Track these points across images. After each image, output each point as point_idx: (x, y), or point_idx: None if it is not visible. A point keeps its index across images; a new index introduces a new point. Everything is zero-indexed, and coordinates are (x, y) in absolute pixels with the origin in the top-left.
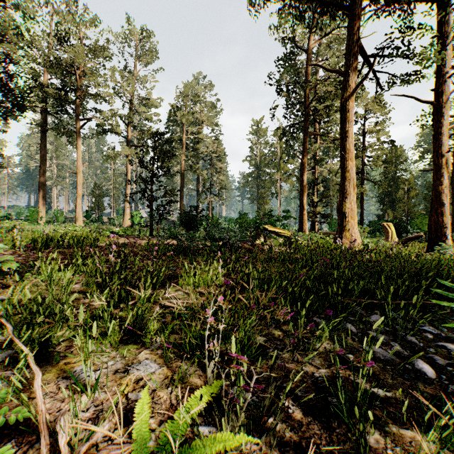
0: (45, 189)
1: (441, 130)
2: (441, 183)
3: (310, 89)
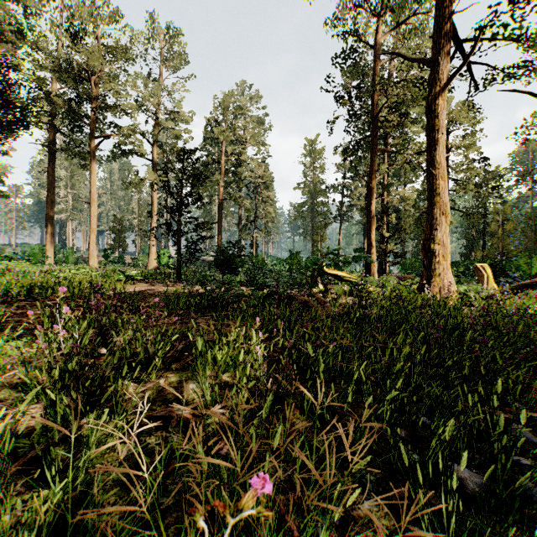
0: (53, 223)
1: None
2: None
3: (380, 94)
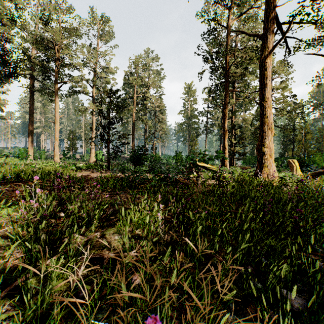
0: (32, 135)
1: None
2: None
3: (230, 56)
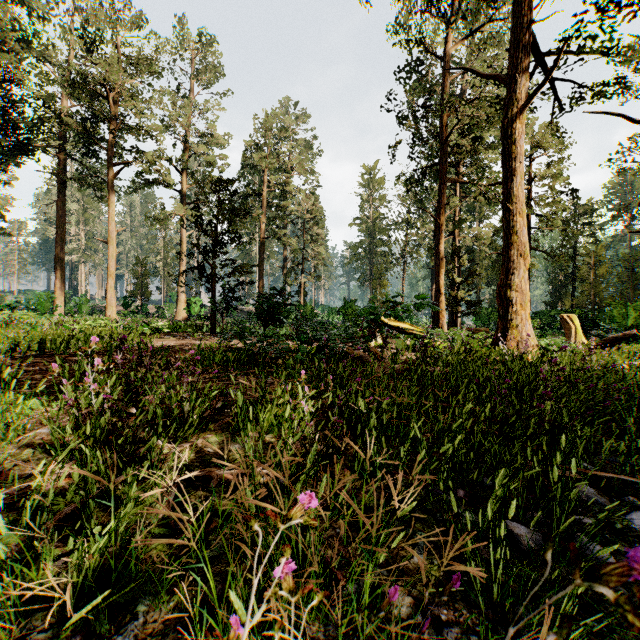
0: (63, 266)
1: None
2: None
3: (450, 114)
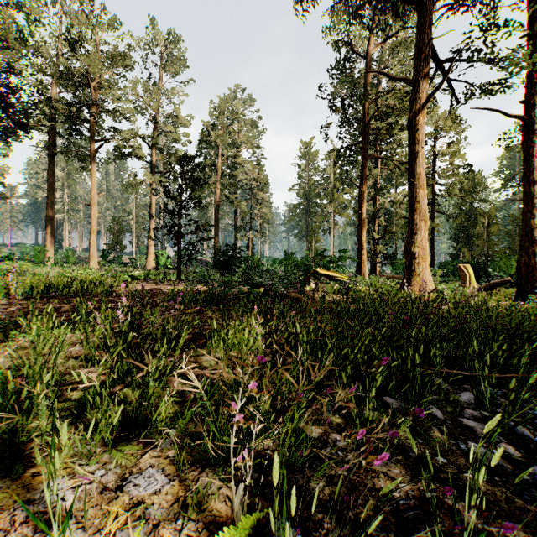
0: (53, 224)
1: (533, 151)
2: (533, 216)
3: (370, 102)
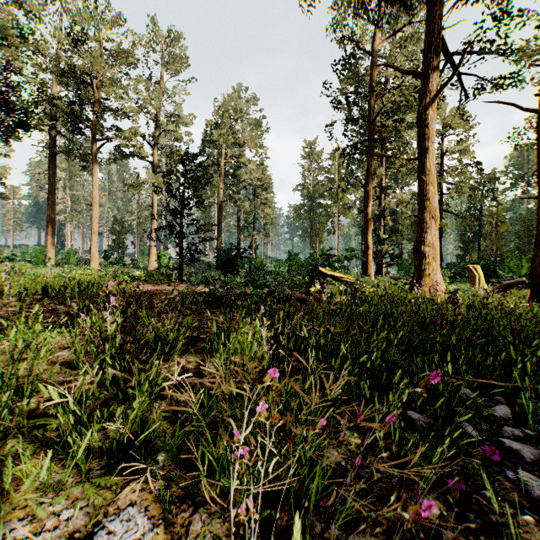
0: (54, 225)
1: None
2: None
3: (376, 99)
